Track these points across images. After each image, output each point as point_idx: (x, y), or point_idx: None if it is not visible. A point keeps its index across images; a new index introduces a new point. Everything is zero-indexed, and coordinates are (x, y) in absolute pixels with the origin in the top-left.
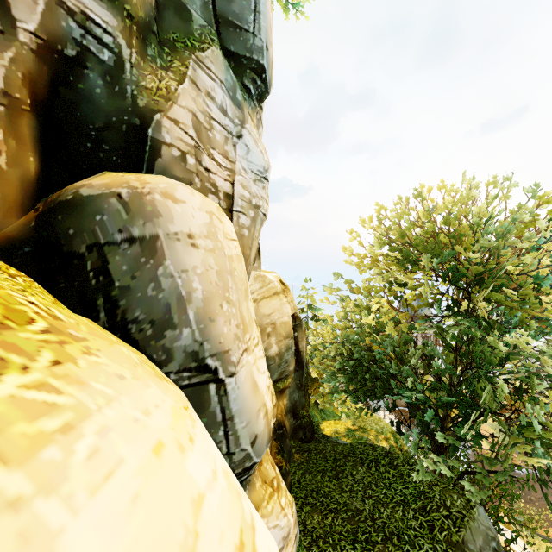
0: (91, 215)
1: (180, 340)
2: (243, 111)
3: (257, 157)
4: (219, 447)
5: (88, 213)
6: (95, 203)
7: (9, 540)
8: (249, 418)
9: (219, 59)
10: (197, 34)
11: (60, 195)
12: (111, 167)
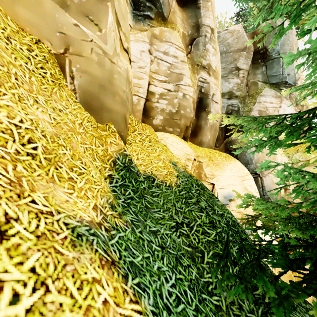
0: (234, 143)
1: (251, 167)
2: (280, 98)
3: (288, 110)
4: (260, 192)
5: (233, 143)
6: (234, 141)
7: (234, 163)
8: (270, 189)
9: (267, 90)
10: (259, 88)
11: (228, 140)
12: (237, 131)
